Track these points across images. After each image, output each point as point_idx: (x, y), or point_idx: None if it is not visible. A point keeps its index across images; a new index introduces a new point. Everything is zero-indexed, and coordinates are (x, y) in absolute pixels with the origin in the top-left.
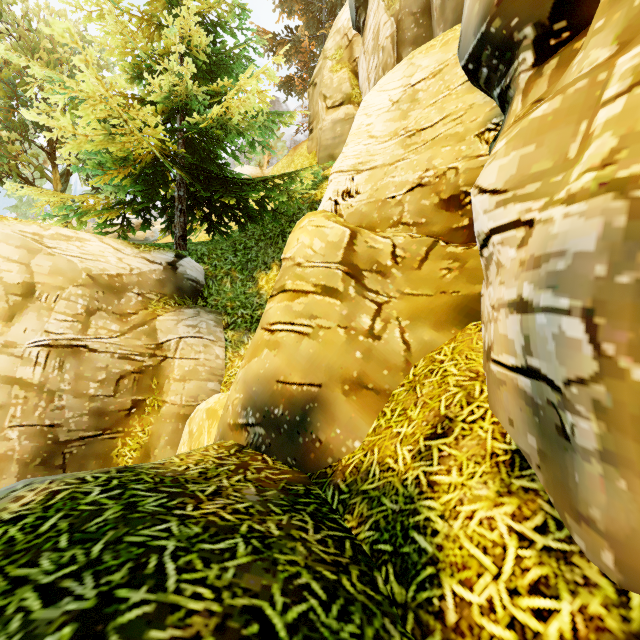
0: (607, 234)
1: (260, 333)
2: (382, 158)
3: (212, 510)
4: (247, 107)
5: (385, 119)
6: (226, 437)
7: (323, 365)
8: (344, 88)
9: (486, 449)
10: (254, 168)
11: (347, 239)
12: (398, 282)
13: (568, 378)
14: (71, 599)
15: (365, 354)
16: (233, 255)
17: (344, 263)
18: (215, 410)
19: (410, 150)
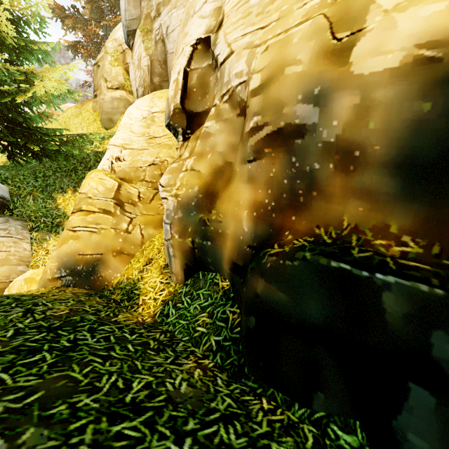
0: (174, 206)
1: (67, 232)
2: (137, 145)
3: (55, 297)
4: (50, 92)
5: (139, 125)
6: (47, 286)
7: (103, 245)
8: (120, 79)
9: (160, 265)
10: (43, 104)
11: (116, 187)
12: (141, 209)
13: (167, 239)
14: (15, 311)
15: (124, 240)
16: (34, 180)
17: (115, 199)
18: (32, 278)
19: (150, 145)
